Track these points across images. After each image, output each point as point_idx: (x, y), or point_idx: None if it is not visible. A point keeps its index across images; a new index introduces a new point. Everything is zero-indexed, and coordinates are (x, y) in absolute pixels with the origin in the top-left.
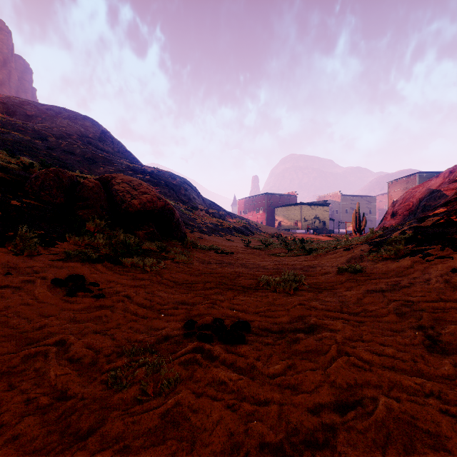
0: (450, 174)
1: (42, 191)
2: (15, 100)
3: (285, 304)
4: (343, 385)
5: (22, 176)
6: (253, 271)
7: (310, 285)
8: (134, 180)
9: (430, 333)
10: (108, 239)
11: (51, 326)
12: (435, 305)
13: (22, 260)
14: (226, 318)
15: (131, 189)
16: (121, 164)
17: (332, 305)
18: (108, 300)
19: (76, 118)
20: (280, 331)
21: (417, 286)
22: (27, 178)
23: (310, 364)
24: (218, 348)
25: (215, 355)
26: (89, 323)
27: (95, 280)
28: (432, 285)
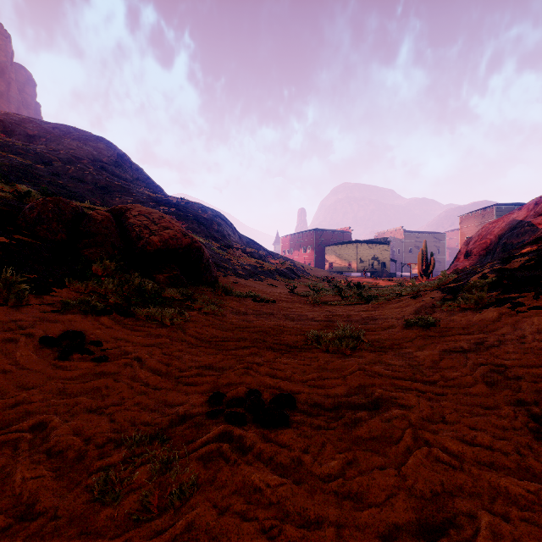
0: (535, 206)
1: (38, 225)
2: (14, 117)
3: (340, 369)
4: (426, 494)
5: (15, 206)
6: (300, 325)
7: (372, 342)
8: (154, 212)
9: (536, 412)
10: (119, 285)
11: (31, 403)
12: (536, 371)
13: (5, 313)
14: (264, 388)
15: (149, 223)
16: (141, 194)
17: (401, 371)
18: (112, 364)
19: (87, 139)
20: (336, 408)
21: (508, 345)
22: (21, 210)
23: (377, 459)
24: (252, 434)
25: (247, 446)
26: (83, 398)
27: (98, 337)
28: (528, 344)
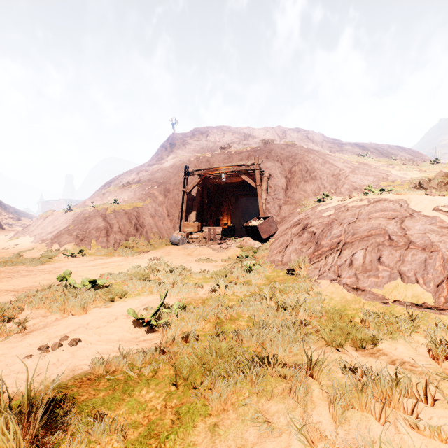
0: None
1: None
2: None
3: None
4: None
5: None
6: None
7: None
8: None
9: None
10: None
11: None
12: None
13: None
14: None
15: None
16: None
17: None
18: None
19: None
20: None
21: None
22: None
23: None
24: None
25: None
26: None
27: None
28: None
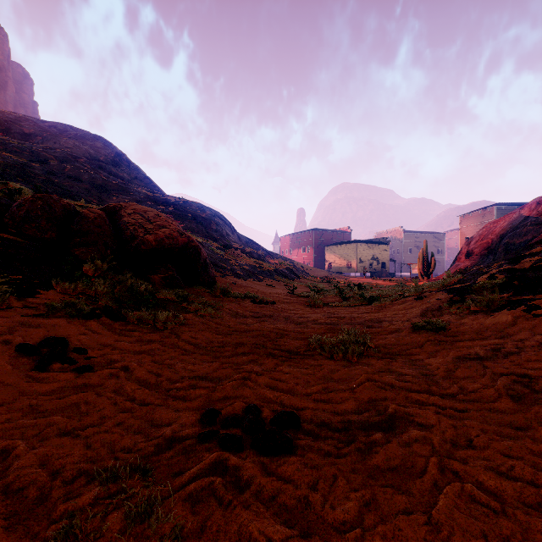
0: (537, 205)
1: (26, 224)
2: (10, 115)
3: (347, 379)
4: None
5: (3, 204)
6: (301, 328)
7: (378, 348)
8: (150, 210)
9: None
10: (111, 286)
11: None
12: None
13: None
14: (263, 403)
15: (144, 222)
16: (139, 193)
17: (414, 382)
18: (96, 375)
19: (84, 138)
20: (346, 428)
21: (529, 353)
22: (10, 207)
23: (401, 499)
24: (250, 464)
25: (245, 481)
26: (57, 417)
27: (83, 344)
28: None
